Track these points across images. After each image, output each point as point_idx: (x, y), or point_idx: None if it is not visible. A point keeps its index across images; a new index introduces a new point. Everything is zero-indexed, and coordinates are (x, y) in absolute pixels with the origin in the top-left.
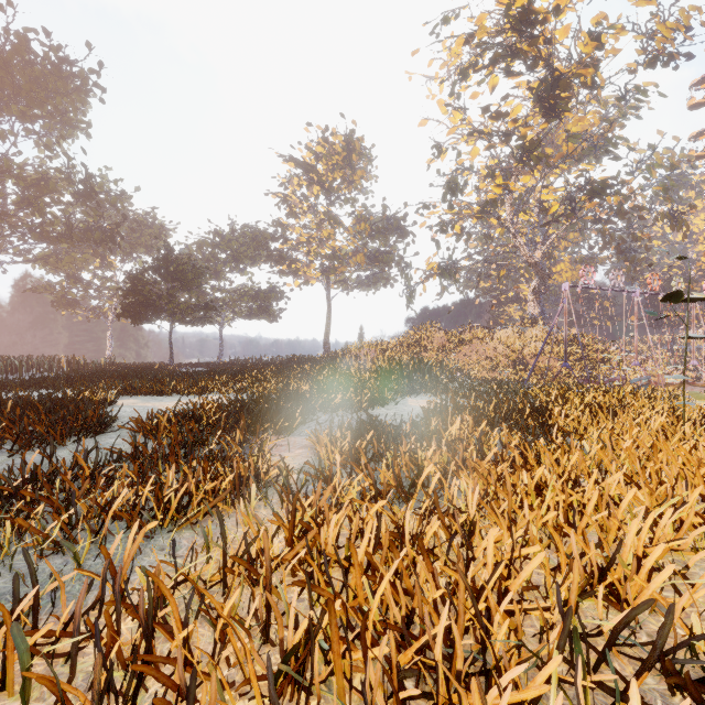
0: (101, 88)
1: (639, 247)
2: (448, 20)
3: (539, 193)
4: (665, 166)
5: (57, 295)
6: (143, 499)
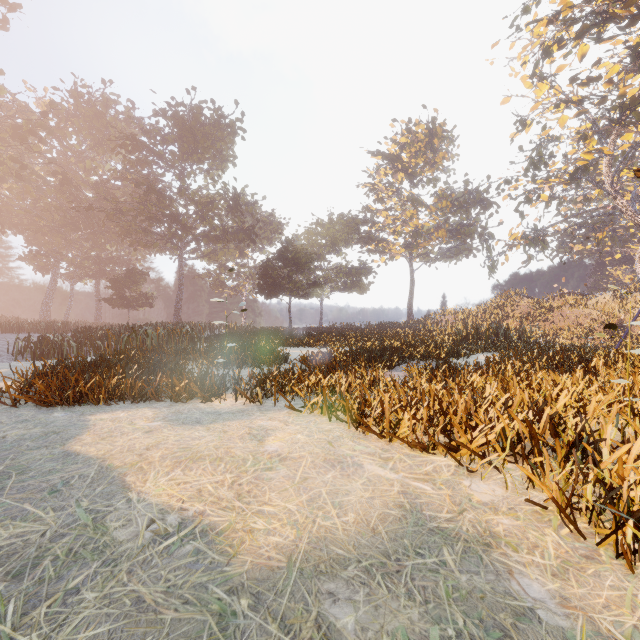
0: (243, 130)
1: None
2: (529, 9)
3: None
4: None
5: (214, 279)
6: (333, 382)
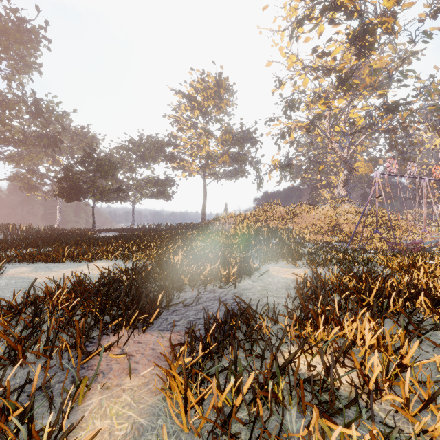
0: (48, 39)
1: (413, 150)
2: None
3: (345, 114)
4: None
5: (22, 182)
6: None
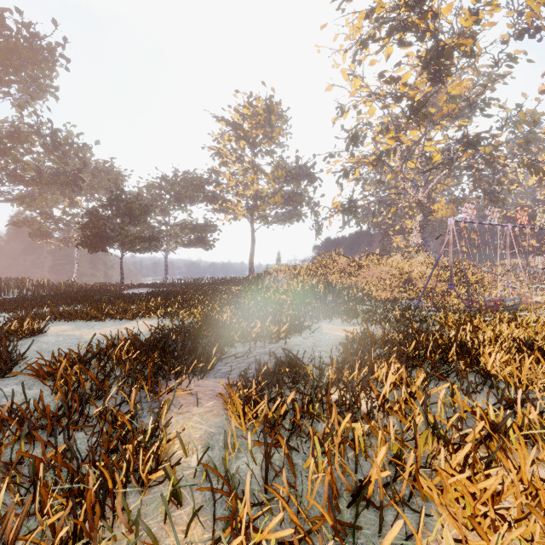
0: (66, 59)
1: (501, 189)
2: None
3: (421, 146)
4: (530, 122)
5: (33, 228)
6: None
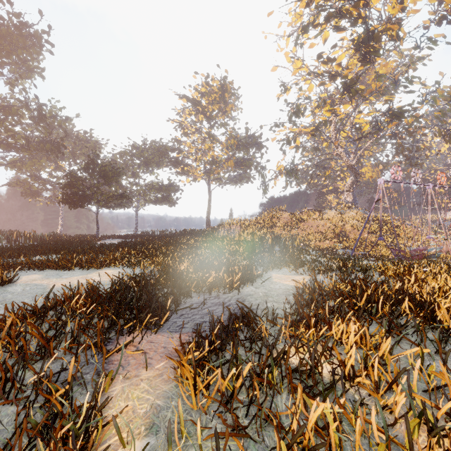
0: (51, 44)
1: (420, 155)
2: None
3: (352, 119)
4: (447, 96)
5: (24, 188)
6: None
